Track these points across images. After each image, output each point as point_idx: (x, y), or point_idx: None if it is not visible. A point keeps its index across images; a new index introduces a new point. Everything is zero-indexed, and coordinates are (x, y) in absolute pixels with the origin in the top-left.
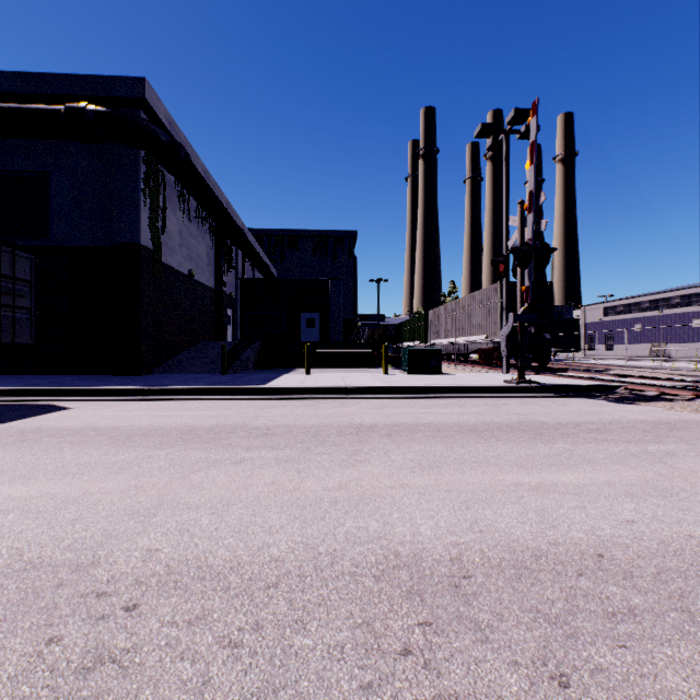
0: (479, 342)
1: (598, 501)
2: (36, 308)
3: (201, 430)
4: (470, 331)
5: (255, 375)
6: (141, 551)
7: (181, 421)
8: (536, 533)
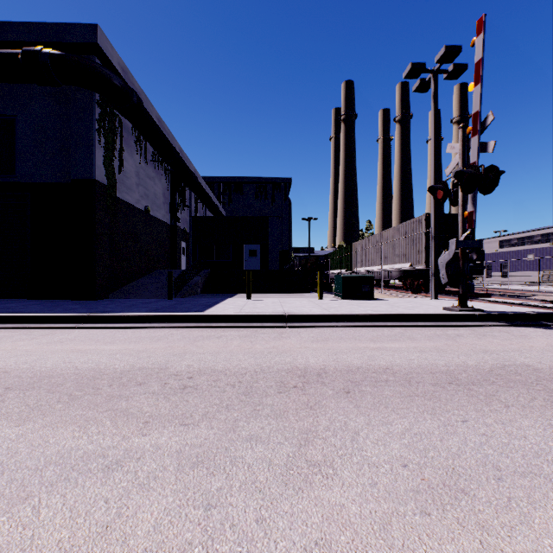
0: (404, 270)
1: None
2: None
3: (106, 378)
4: (394, 260)
5: (199, 300)
6: None
7: (93, 361)
8: None
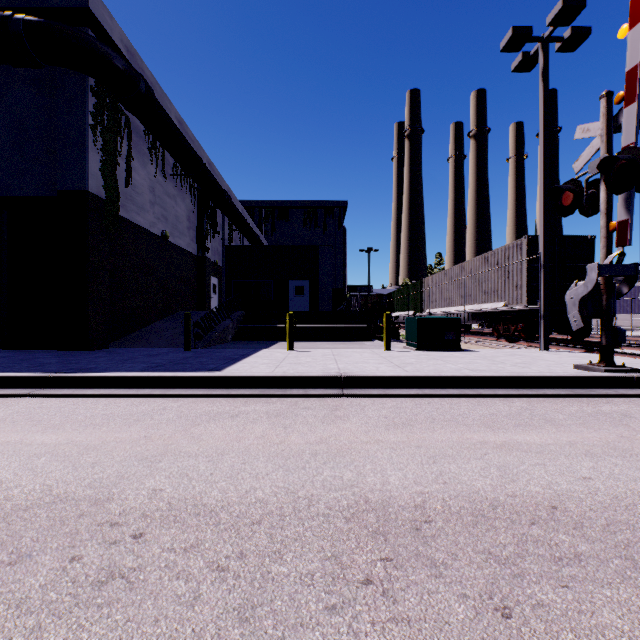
0: (495, 311)
1: None
2: None
3: None
4: (481, 298)
5: (225, 351)
6: None
7: None
8: None
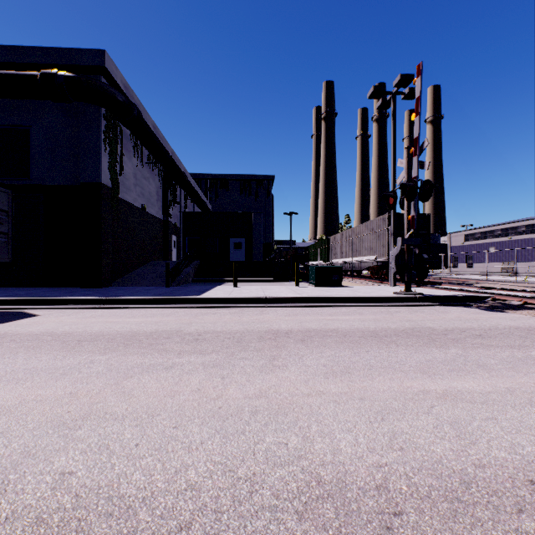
0: (371, 261)
1: (507, 411)
2: (12, 233)
3: (142, 335)
4: (363, 253)
5: (193, 287)
6: (54, 475)
7: (126, 327)
8: (457, 451)
